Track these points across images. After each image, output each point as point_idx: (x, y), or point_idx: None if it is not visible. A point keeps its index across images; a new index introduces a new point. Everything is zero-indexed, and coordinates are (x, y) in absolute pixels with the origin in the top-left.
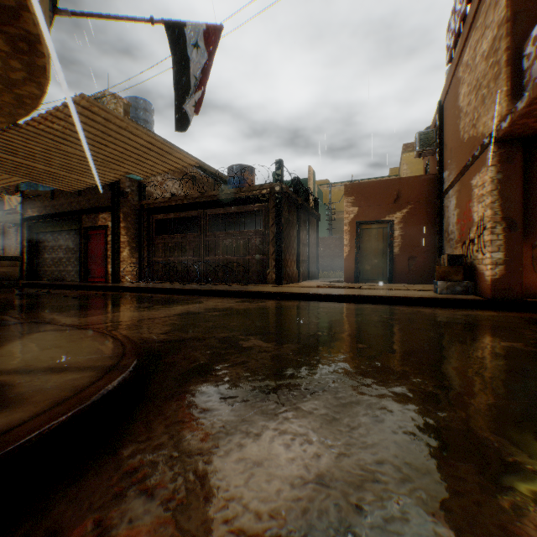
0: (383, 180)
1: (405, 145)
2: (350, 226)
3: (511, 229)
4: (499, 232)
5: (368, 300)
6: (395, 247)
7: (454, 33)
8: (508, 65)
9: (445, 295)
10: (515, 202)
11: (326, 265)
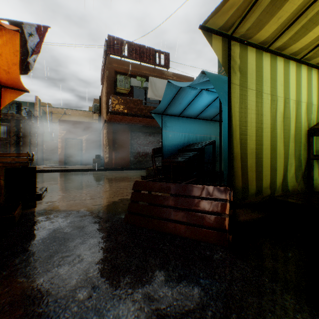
0: (78, 121)
1: (95, 99)
2: (62, 139)
3: (110, 148)
4: (108, 149)
5: (67, 171)
6: (83, 150)
7: (102, 77)
8: (106, 105)
9: (94, 168)
10: (111, 140)
11: (49, 157)
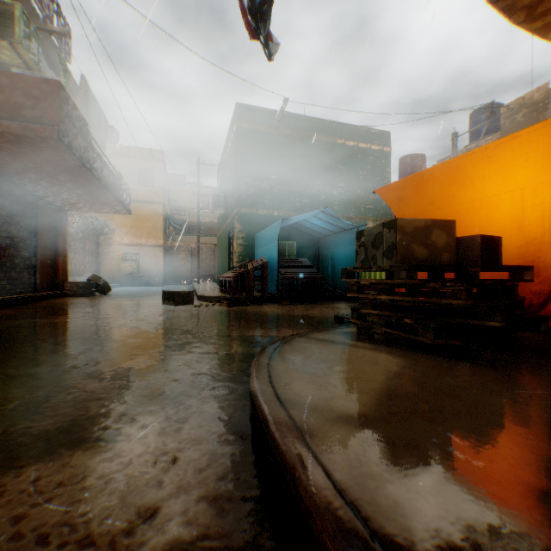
0: None
1: None
2: None
3: None
4: None
5: None
6: None
7: None
8: None
9: None
10: None
11: None
